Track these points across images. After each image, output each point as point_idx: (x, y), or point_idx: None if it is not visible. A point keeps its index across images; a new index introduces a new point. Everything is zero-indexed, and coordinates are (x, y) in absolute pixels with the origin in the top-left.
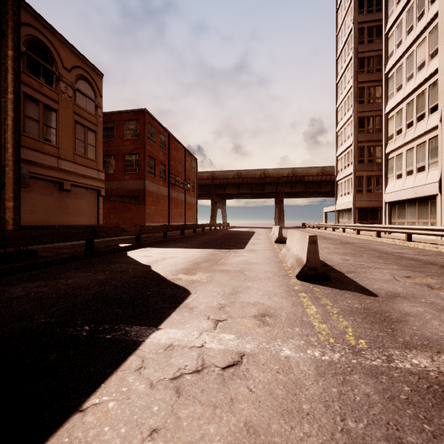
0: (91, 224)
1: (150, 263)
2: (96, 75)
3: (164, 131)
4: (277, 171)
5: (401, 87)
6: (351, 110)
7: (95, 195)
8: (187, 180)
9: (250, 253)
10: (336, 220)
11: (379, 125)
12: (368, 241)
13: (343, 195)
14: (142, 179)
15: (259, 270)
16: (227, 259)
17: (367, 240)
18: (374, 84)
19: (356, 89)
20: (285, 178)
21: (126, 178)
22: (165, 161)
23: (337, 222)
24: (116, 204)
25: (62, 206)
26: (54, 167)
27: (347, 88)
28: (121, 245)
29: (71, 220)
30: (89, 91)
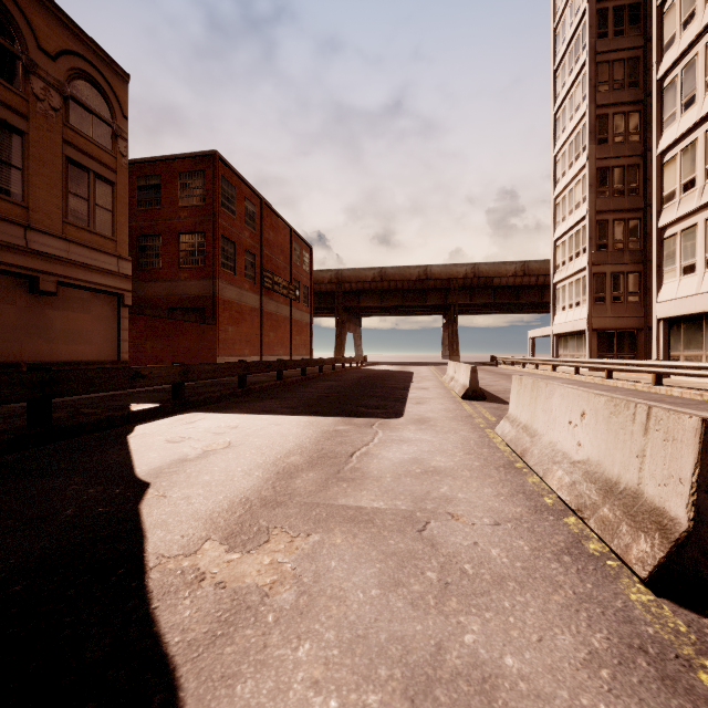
0: (105, 360)
1: (156, 475)
2: (115, 76)
3: (252, 195)
4: (448, 269)
5: (693, 99)
6: (583, 157)
7: (112, 305)
8: (295, 283)
9: (420, 431)
10: (553, 351)
11: (635, 182)
12: (644, 393)
13: (566, 309)
14: (211, 278)
15: (471, 515)
16: (369, 456)
17: (639, 391)
18: (625, 110)
19: (593, 119)
20: (460, 281)
21: (182, 276)
22: (254, 249)
23: (555, 355)
24: (158, 322)
25: (37, 324)
26: (16, 246)
27: (576, 118)
28: (134, 407)
29: (59, 353)
30: (99, 105)
